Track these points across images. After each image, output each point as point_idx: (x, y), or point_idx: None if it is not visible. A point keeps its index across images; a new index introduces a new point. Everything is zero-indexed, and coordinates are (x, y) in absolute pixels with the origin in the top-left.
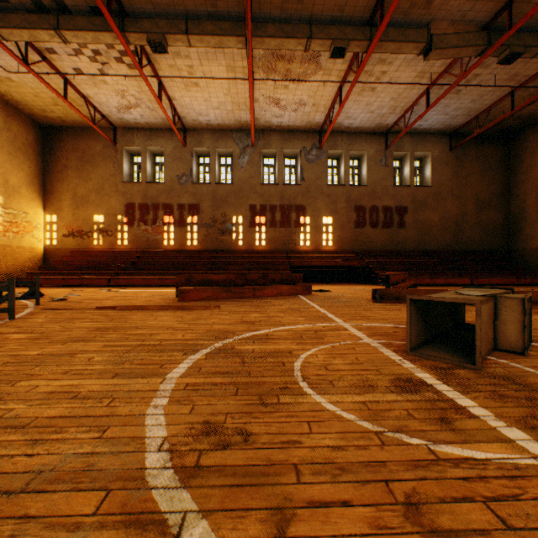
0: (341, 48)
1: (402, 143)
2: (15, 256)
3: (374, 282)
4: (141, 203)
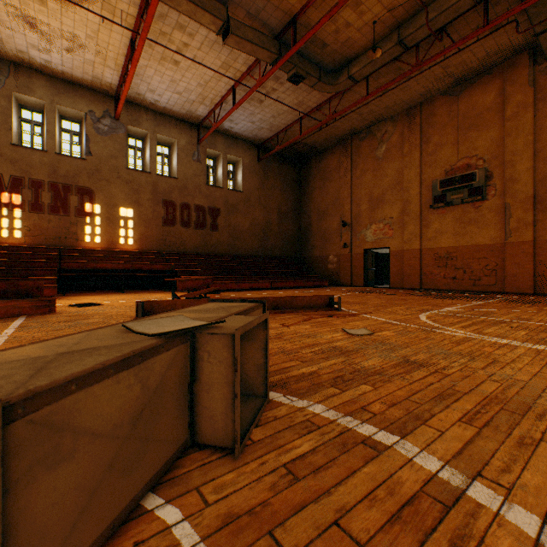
0: None
1: (215, 141)
2: None
3: None
4: None
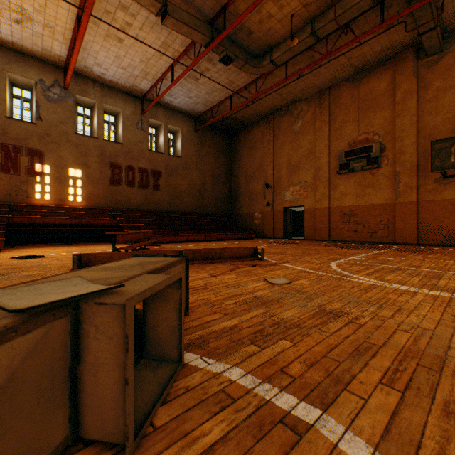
0: None
1: (157, 113)
2: None
3: None
4: None
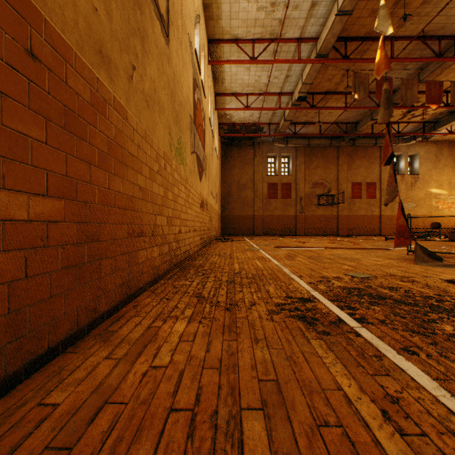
0: None
1: None
2: (454, 221)
3: None
4: None
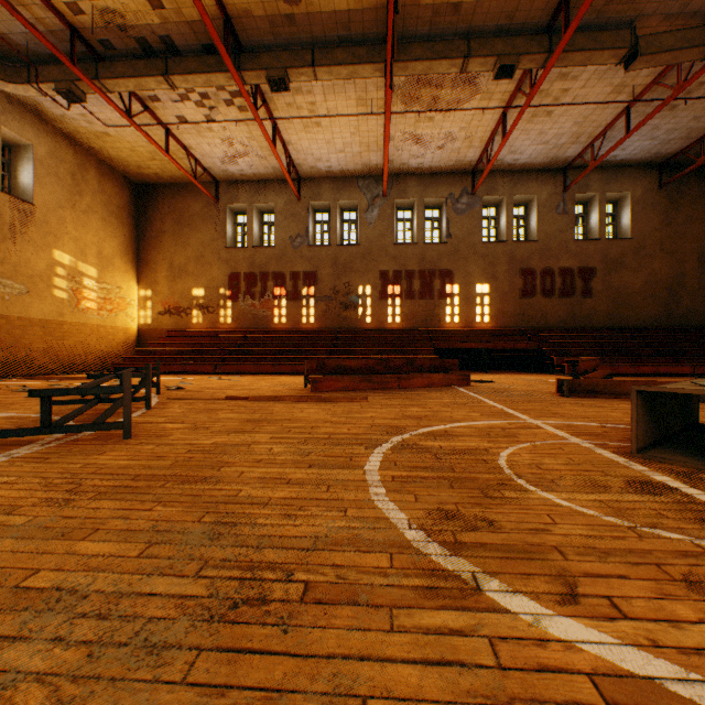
0: (509, 65)
1: (587, 181)
2: (109, 338)
3: (549, 370)
4: (247, 273)
